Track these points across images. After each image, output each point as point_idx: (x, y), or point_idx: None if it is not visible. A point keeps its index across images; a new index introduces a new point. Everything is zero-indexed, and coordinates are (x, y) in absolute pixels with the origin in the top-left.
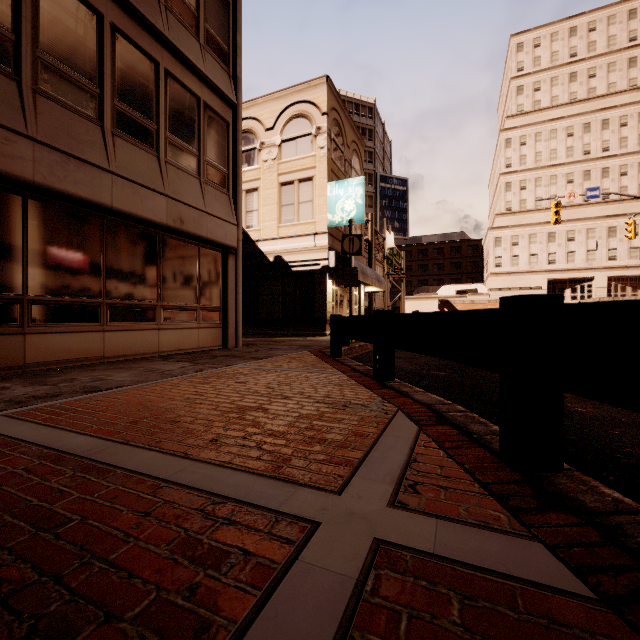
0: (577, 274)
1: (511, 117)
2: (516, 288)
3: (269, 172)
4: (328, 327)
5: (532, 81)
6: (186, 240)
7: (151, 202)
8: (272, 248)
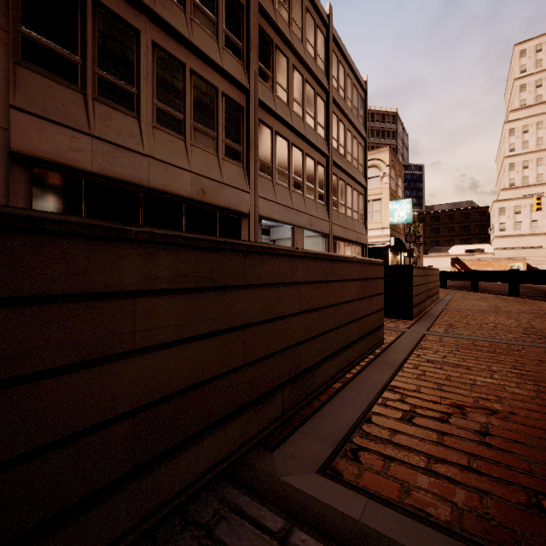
0: None
1: (514, 111)
2: (518, 247)
3: None
4: None
5: (534, 80)
6: (355, 244)
7: (353, 235)
8: None
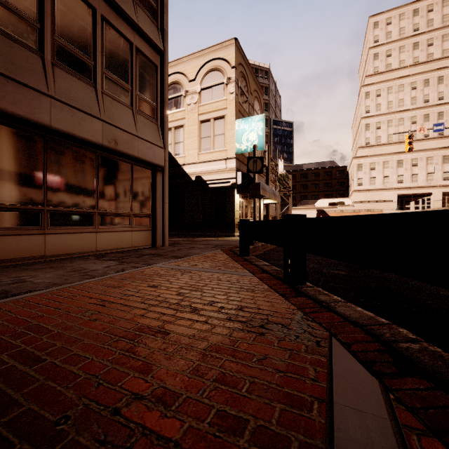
0: (419, 190)
1: (369, 76)
2: (373, 201)
3: (192, 113)
4: (236, 230)
5: (385, 49)
6: (121, 159)
7: (88, 125)
8: (194, 170)
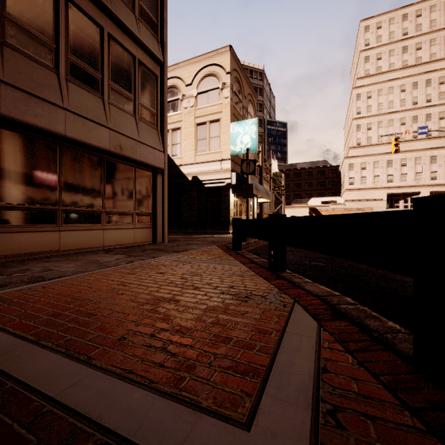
0: (408, 190)
1: (360, 78)
2: (364, 200)
3: (188, 116)
4: (231, 227)
5: (375, 53)
6: (125, 162)
7: (97, 133)
8: (190, 170)
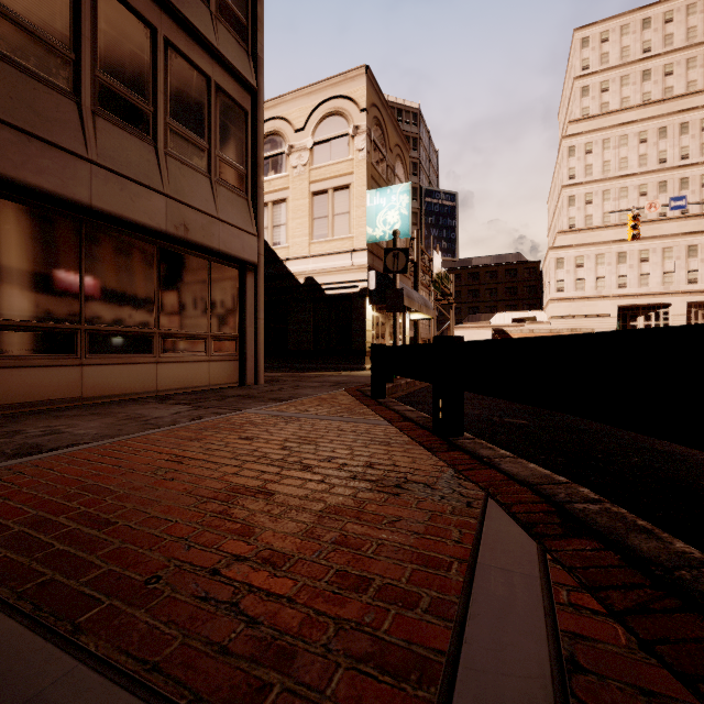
0: (651, 299)
1: (575, 122)
2: (581, 316)
3: (299, 180)
4: (368, 360)
5: (599, 81)
6: (193, 252)
7: (145, 202)
8: (302, 268)
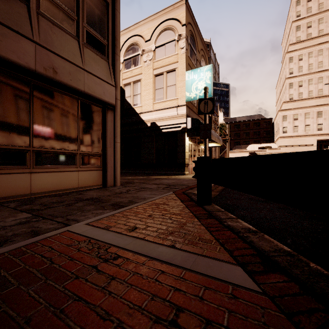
0: None
1: (293, 44)
2: (296, 145)
3: (147, 68)
4: (186, 169)
5: (306, 22)
6: (64, 92)
7: (13, 43)
8: (149, 117)
